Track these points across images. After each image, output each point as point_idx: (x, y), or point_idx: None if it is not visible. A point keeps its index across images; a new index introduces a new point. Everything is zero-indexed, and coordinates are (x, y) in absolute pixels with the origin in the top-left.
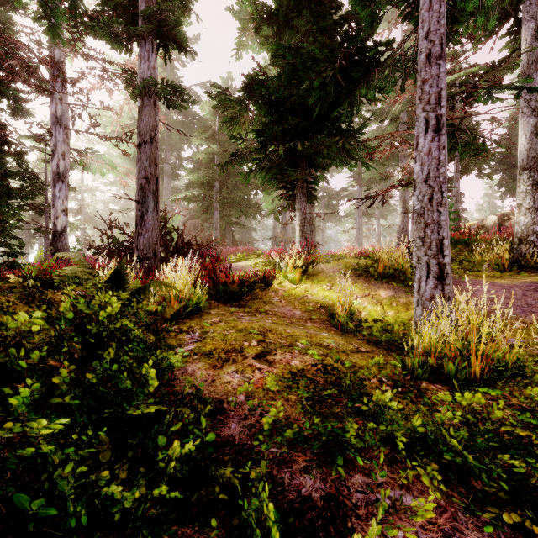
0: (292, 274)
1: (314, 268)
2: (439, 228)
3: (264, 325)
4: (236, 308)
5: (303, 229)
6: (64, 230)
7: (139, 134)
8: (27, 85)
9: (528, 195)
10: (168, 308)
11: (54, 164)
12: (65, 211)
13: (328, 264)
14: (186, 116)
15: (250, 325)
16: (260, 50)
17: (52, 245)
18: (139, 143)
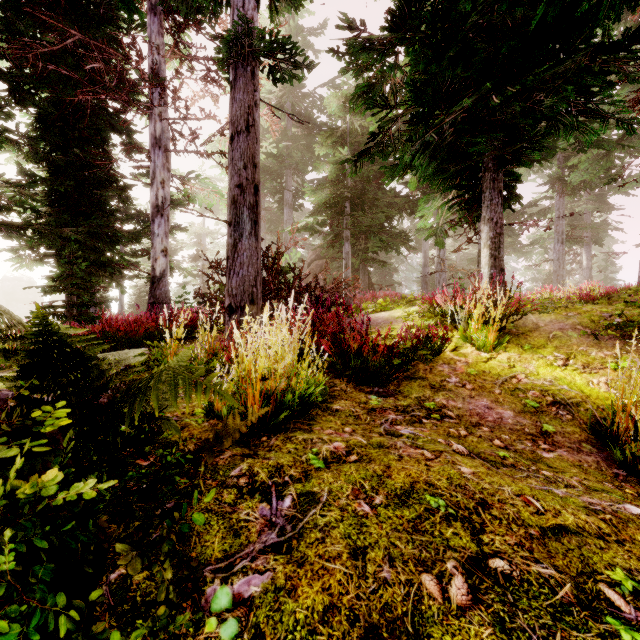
0: (481, 334)
1: (518, 323)
2: None
3: (461, 480)
4: (380, 400)
5: (495, 254)
6: (163, 275)
7: (231, 122)
8: (122, 101)
9: None
10: (231, 419)
11: (152, 195)
12: (164, 251)
13: (544, 315)
14: (310, 129)
15: (424, 477)
16: None
17: (150, 294)
18: (232, 135)
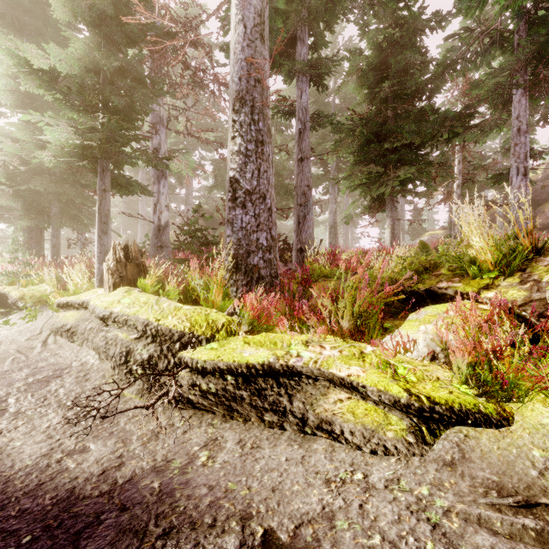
0: None
1: None
2: None
3: None
4: None
5: (393, 232)
6: (166, 225)
7: (300, 150)
8: None
9: None
10: None
11: None
12: (167, 207)
13: None
14: (204, 117)
15: None
16: (355, 89)
17: (158, 239)
18: (301, 158)
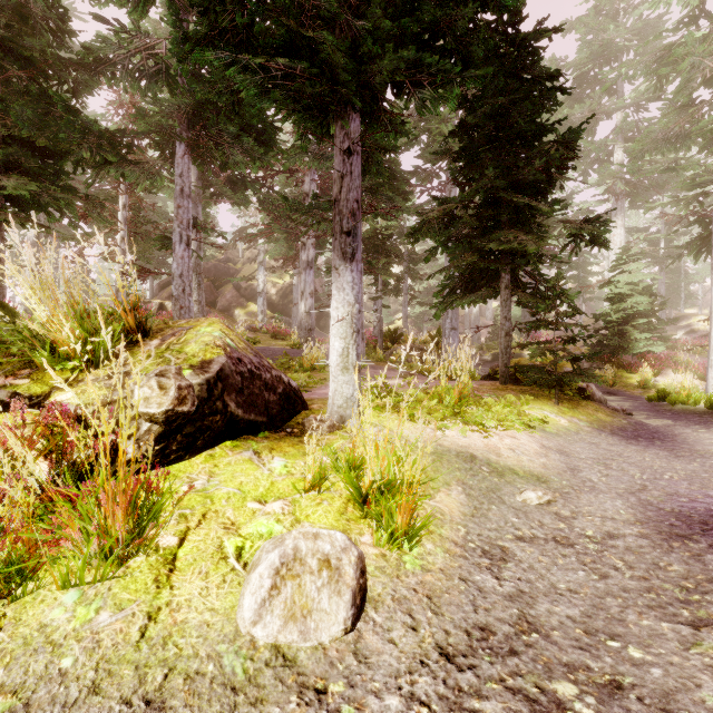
0: None
1: None
2: (190, 311)
3: None
4: None
5: (1, 284)
6: None
7: None
8: None
9: (196, 291)
10: None
11: None
12: None
13: None
14: None
15: None
16: None
17: None
18: None
